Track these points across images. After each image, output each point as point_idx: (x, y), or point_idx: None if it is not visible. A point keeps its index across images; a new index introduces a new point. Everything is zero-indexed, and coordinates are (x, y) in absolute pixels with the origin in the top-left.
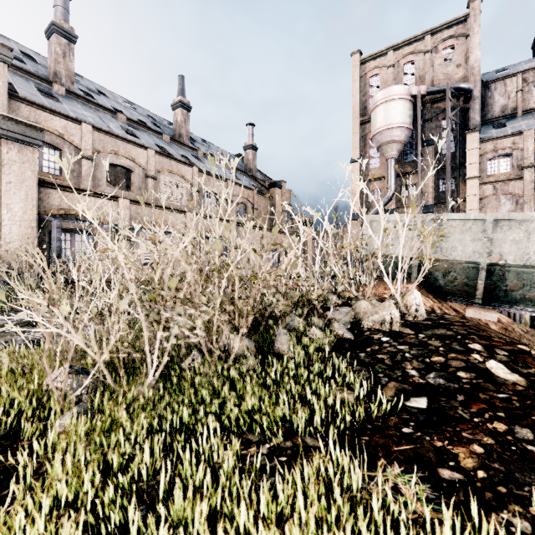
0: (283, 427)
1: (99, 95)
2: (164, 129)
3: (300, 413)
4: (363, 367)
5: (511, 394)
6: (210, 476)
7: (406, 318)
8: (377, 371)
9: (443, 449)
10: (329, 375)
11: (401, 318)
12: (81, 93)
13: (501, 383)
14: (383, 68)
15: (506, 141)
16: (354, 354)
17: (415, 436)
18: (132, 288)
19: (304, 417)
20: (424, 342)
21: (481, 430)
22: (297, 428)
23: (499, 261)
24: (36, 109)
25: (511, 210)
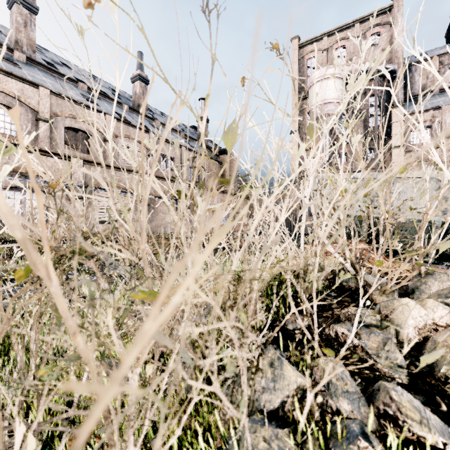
0: None
1: (63, 67)
2: (124, 100)
3: None
4: None
5: None
6: None
7: None
8: None
9: None
10: None
11: None
12: (44, 62)
13: None
14: (318, 51)
15: (427, 115)
16: None
17: None
18: None
19: None
20: None
21: None
22: None
23: None
24: None
25: None
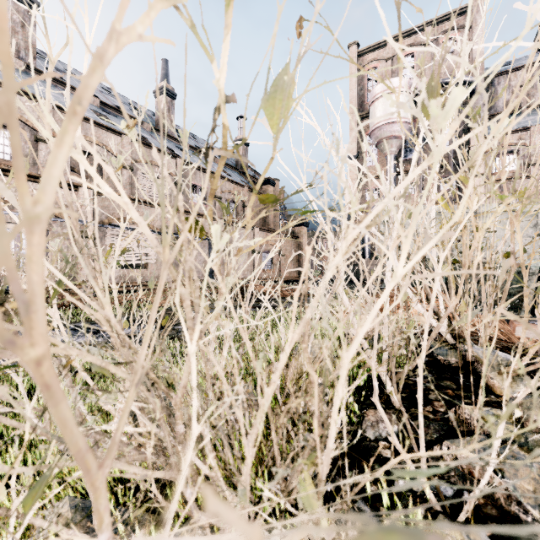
0: None
1: (70, 77)
2: (146, 118)
3: None
4: None
5: None
6: None
7: None
8: None
9: None
10: None
11: None
12: (46, 71)
13: None
14: (381, 60)
15: (513, 137)
16: None
17: None
18: None
19: None
20: None
21: None
22: None
23: None
24: None
25: None
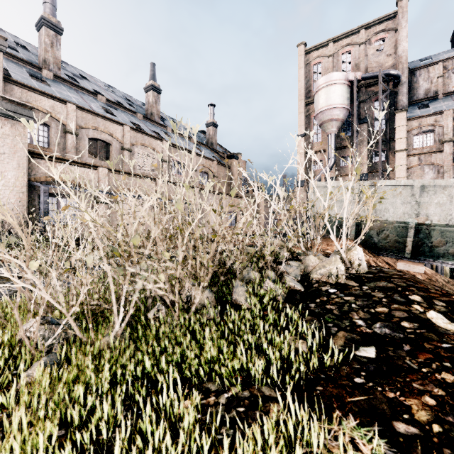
0: (241, 376)
1: (82, 80)
2: (138, 108)
3: (257, 363)
4: (313, 317)
5: (453, 343)
6: (168, 433)
7: (350, 272)
8: (327, 321)
9: (396, 400)
10: (283, 326)
11: (345, 272)
12: (67, 77)
13: (443, 333)
14: (324, 57)
15: (430, 119)
16: (304, 305)
17: (368, 387)
18: (99, 245)
19: (261, 367)
20: (368, 293)
21: (430, 380)
22: (254, 377)
23: (425, 221)
24: (27, 91)
25: (433, 178)
